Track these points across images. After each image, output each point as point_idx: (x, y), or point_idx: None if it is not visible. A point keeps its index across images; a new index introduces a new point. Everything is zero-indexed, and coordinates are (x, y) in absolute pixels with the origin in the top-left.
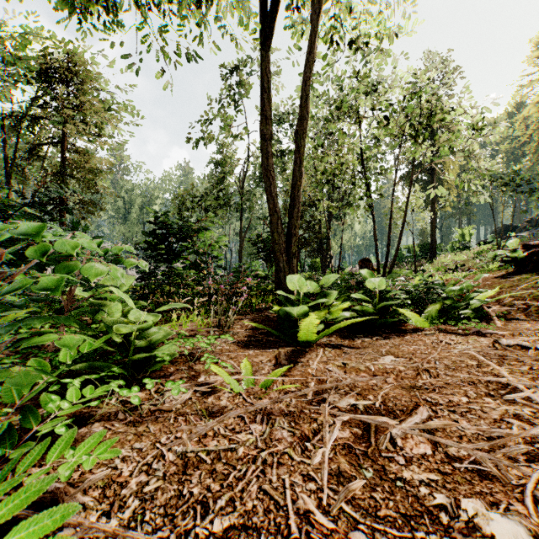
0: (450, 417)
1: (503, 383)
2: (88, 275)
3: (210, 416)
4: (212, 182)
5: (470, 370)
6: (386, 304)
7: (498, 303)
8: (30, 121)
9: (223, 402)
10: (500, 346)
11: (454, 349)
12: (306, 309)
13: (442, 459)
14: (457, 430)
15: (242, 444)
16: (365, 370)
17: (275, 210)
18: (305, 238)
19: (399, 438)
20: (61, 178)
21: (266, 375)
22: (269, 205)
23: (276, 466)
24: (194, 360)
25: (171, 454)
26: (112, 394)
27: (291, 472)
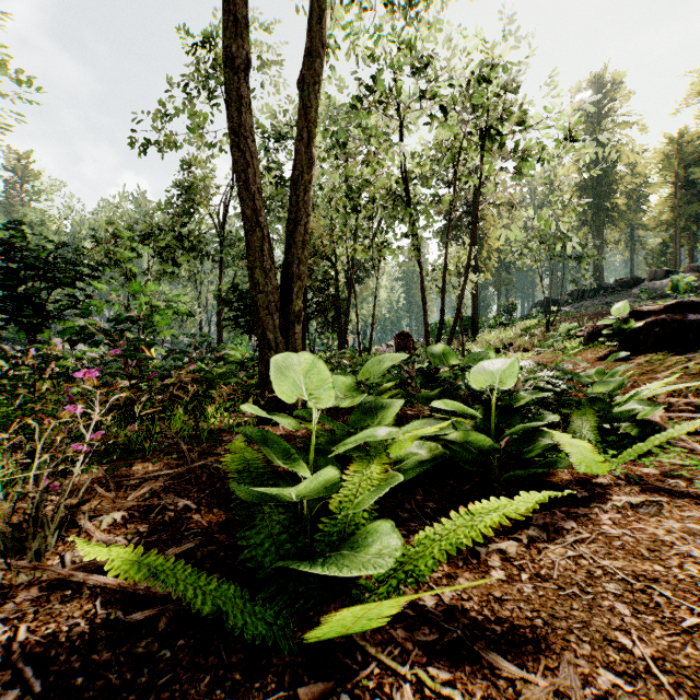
0: None
1: None
2: None
3: None
4: (171, 212)
5: None
6: (523, 427)
7: None
8: None
9: None
10: None
11: None
12: (330, 476)
13: None
14: None
15: None
16: None
17: (258, 222)
18: (316, 304)
19: None
20: None
21: None
22: (243, 211)
23: None
24: None
25: None
26: None
27: None
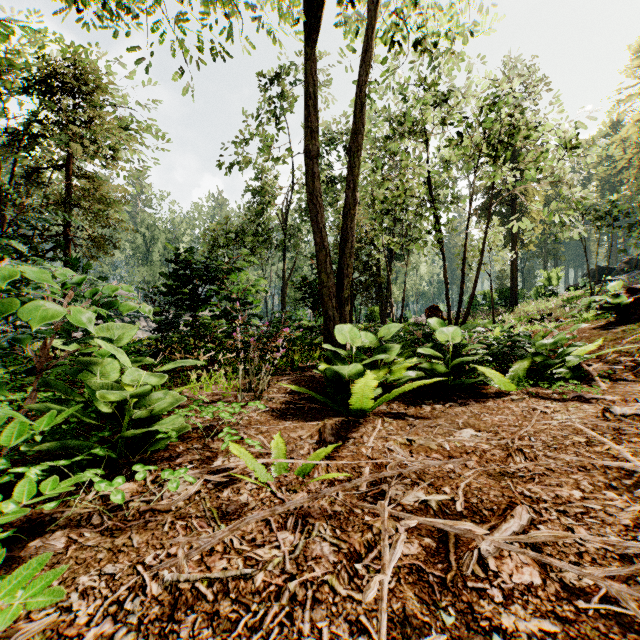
0: (560, 521)
1: (626, 469)
2: (30, 319)
3: (222, 519)
4: (249, 214)
5: (579, 451)
6: (461, 361)
7: (600, 360)
8: (28, 140)
9: (243, 498)
10: (612, 416)
11: (552, 421)
12: (360, 368)
13: (558, 592)
14: (574, 543)
15: (263, 566)
16: (438, 449)
17: (323, 245)
18: (361, 282)
19: (492, 557)
20: (66, 208)
21: (305, 457)
22: (315, 239)
23: (310, 604)
24: (213, 436)
25: (155, 584)
26: (91, 486)
27: (333, 616)
